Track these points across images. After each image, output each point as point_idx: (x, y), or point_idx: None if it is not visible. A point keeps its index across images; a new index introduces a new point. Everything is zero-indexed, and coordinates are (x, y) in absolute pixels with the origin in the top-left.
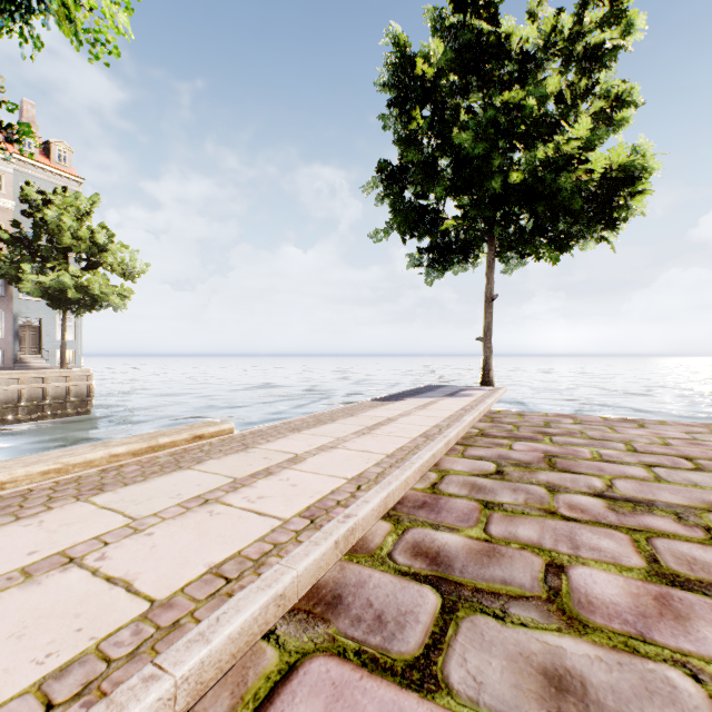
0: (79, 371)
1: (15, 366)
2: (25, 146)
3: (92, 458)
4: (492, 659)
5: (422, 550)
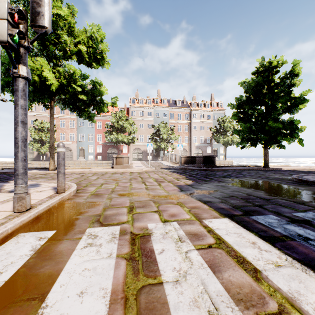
0: (230, 161)
1: None
2: (213, 106)
3: (278, 165)
4: (311, 170)
5: (310, 169)
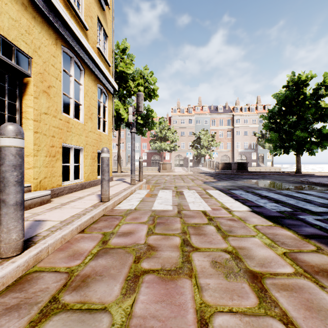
0: (277, 167)
1: (258, 166)
2: (259, 109)
3: (317, 172)
4: None
5: None
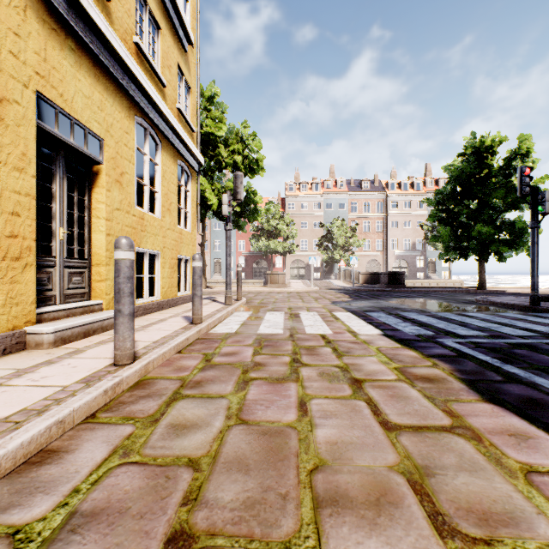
0: (457, 281)
1: (426, 278)
2: (429, 185)
3: (512, 287)
4: None
5: None
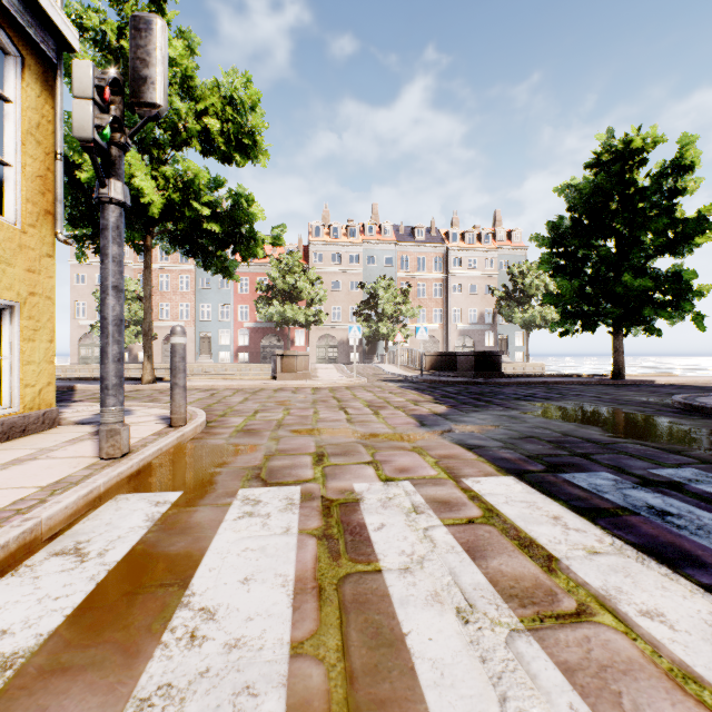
0: (538, 364)
1: None
2: (499, 239)
3: (648, 375)
4: None
5: None
